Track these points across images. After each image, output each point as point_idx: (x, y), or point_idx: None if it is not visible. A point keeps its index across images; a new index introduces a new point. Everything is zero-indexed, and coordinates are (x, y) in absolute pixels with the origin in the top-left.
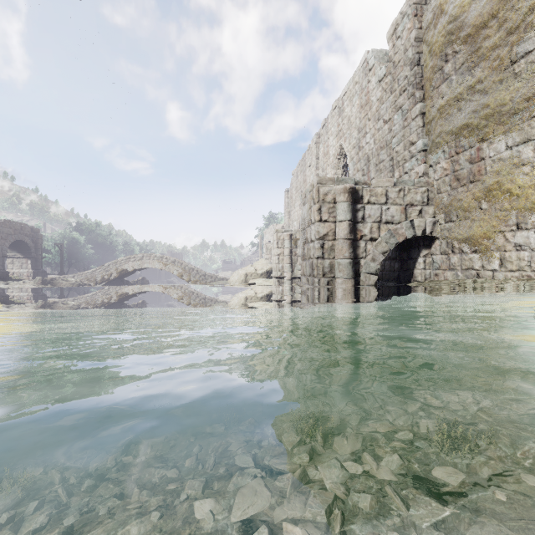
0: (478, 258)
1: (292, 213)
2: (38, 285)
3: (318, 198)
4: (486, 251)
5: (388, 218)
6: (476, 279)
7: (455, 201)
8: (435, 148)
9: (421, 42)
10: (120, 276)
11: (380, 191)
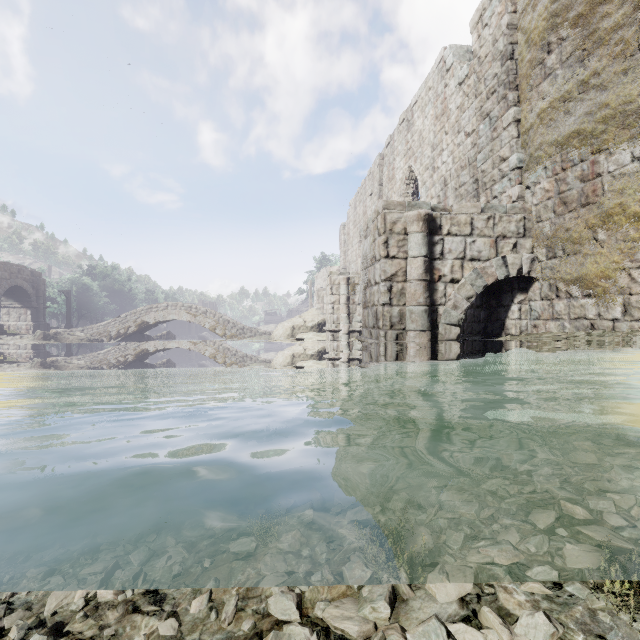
0: (593, 304)
1: (350, 253)
2: (38, 341)
3: (384, 228)
4: (605, 294)
5: (473, 254)
6: (591, 331)
7: (561, 230)
8: (534, 164)
9: (515, 29)
10: (140, 329)
11: (464, 218)
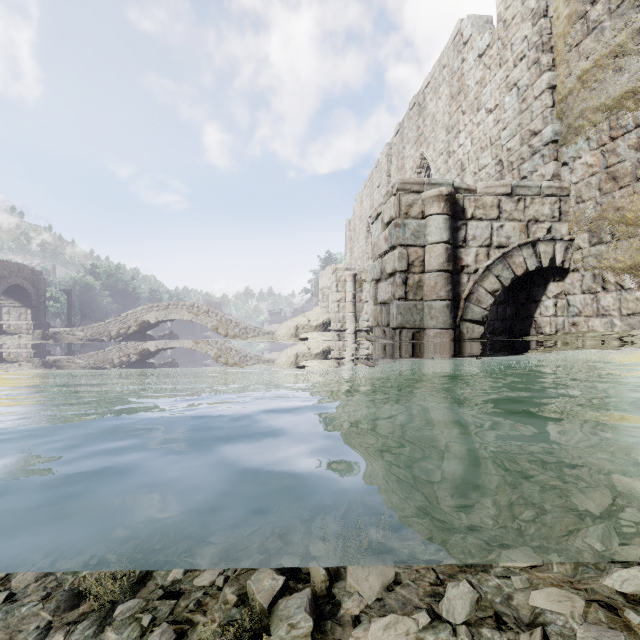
0: None
1: (356, 250)
2: (37, 340)
3: (398, 210)
4: None
5: (502, 240)
6: None
7: (609, 210)
8: (573, 136)
9: None
10: (141, 329)
11: (491, 199)
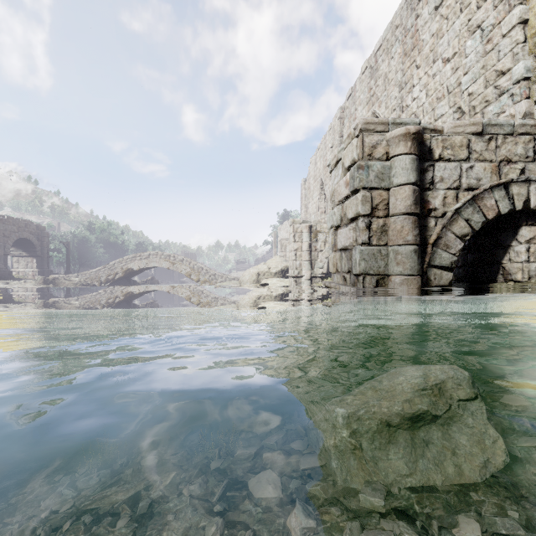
0: None
1: (310, 205)
2: (39, 285)
3: (362, 151)
4: None
5: (473, 182)
6: None
7: None
8: None
9: None
10: (126, 275)
11: (461, 139)
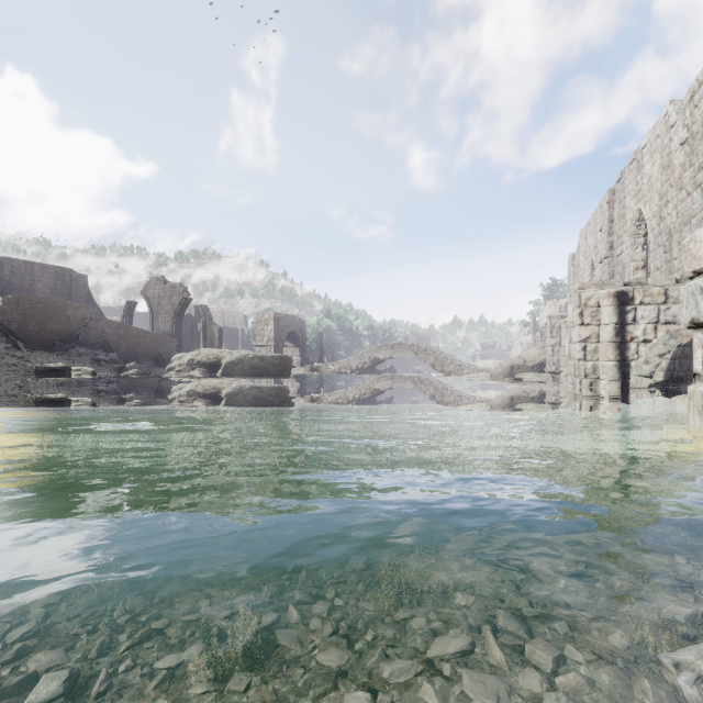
0: None
1: None
2: (308, 372)
3: (579, 303)
4: None
5: (667, 318)
6: None
7: None
8: None
9: None
10: (372, 365)
11: (657, 290)
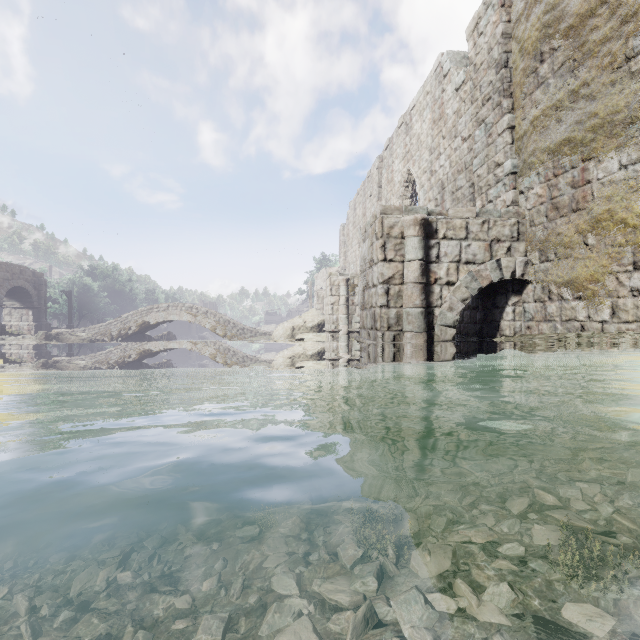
0: (583, 307)
1: (349, 254)
2: (40, 341)
3: (381, 232)
4: (594, 297)
5: (469, 257)
6: (581, 333)
7: (553, 235)
8: (528, 170)
9: (510, 38)
10: (141, 330)
11: (459, 223)
